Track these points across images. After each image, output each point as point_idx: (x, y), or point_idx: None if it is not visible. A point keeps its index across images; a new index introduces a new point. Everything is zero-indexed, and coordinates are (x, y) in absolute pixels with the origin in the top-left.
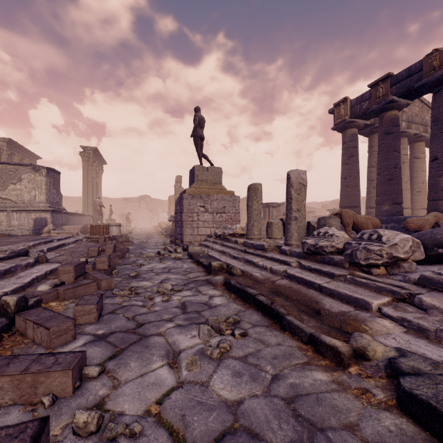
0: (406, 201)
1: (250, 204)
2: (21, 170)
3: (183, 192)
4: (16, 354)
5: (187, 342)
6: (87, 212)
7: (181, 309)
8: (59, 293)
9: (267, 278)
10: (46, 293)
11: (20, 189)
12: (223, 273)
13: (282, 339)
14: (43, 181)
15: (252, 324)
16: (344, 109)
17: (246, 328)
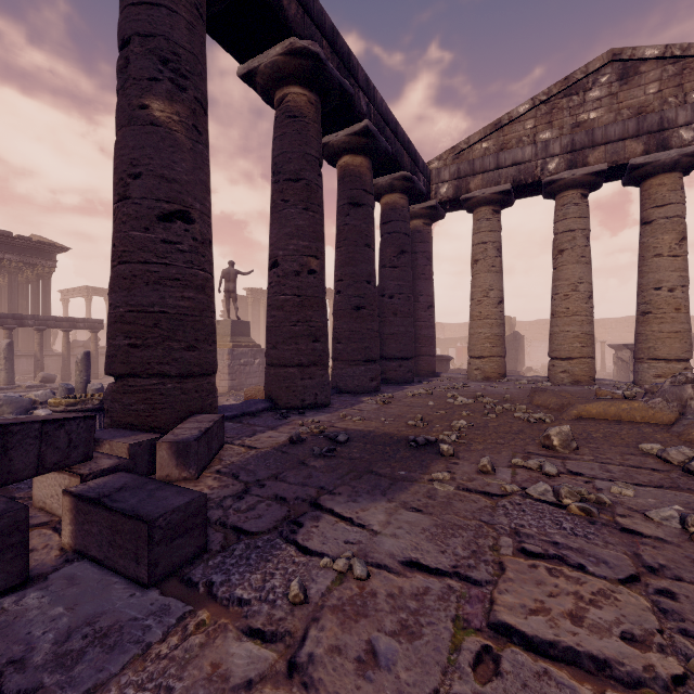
0: (563, 342)
1: None
2: None
3: None
4: None
5: None
6: None
7: None
8: None
9: None
10: None
11: None
12: None
13: None
14: None
15: None
16: None
17: None
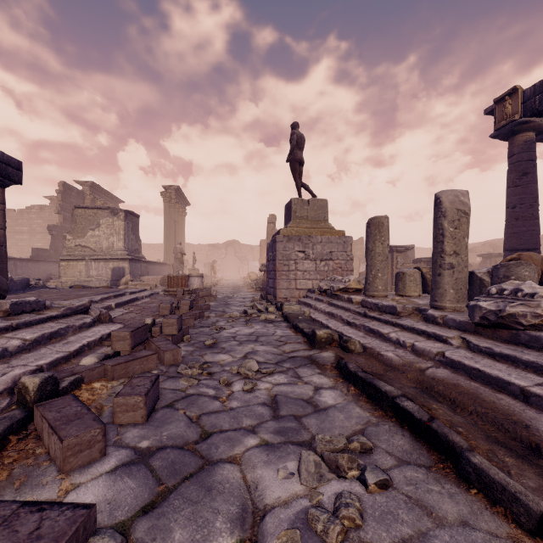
0: None
1: (371, 246)
2: (100, 214)
3: (276, 233)
4: (15, 477)
5: (279, 489)
6: (169, 260)
7: (270, 409)
8: (106, 369)
9: (408, 363)
10: (88, 370)
11: (98, 235)
12: (333, 348)
13: (469, 509)
14: (121, 225)
15: (396, 459)
16: (512, 105)
17: (385, 466)
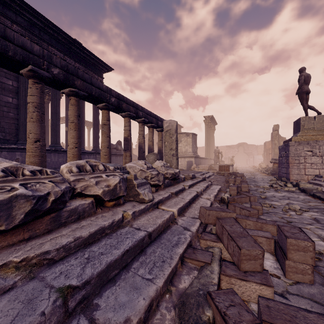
0: None
1: None
2: (181, 136)
3: (287, 140)
4: None
5: None
6: (207, 156)
7: (314, 221)
8: (234, 199)
9: None
10: (230, 198)
11: (181, 146)
12: None
13: None
14: (190, 140)
15: None
16: None
17: None
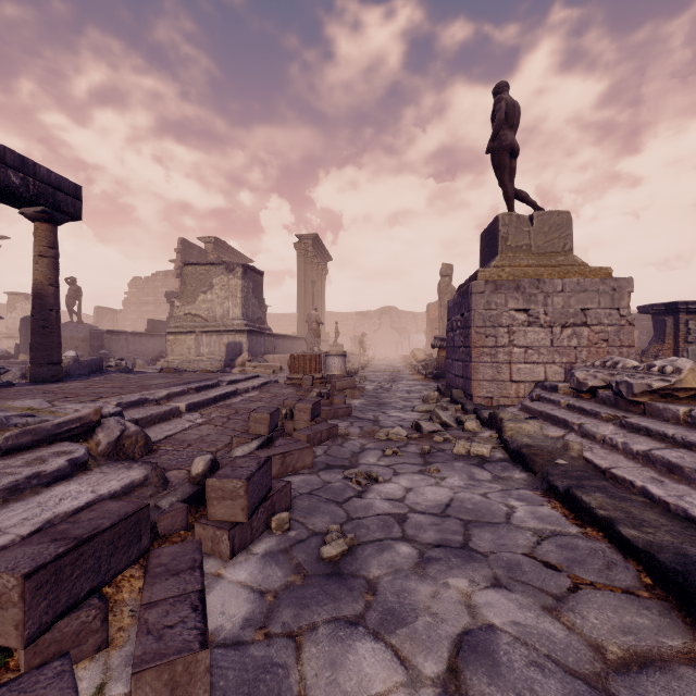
0: None
1: None
2: (213, 272)
3: (467, 280)
4: None
5: None
6: (304, 333)
7: None
8: None
9: None
10: None
11: (211, 300)
12: None
13: None
14: (238, 285)
15: None
16: None
17: None
